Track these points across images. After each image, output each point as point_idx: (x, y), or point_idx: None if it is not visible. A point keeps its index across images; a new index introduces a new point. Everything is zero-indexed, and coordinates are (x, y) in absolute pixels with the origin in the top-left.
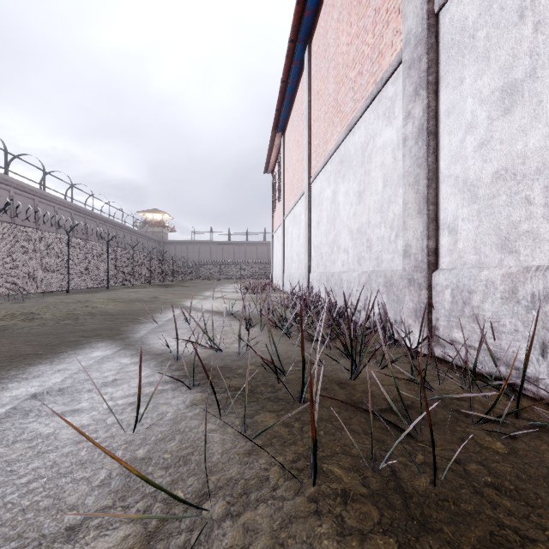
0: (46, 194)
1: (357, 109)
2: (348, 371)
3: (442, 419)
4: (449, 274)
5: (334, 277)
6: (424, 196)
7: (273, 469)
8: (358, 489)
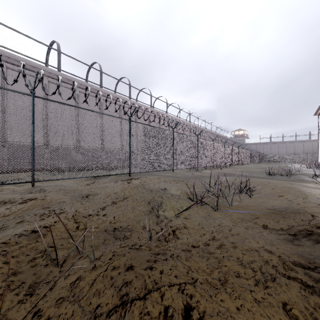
0: (217, 134)
1: None
2: None
3: None
4: None
5: None
6: None
7: None
8: None
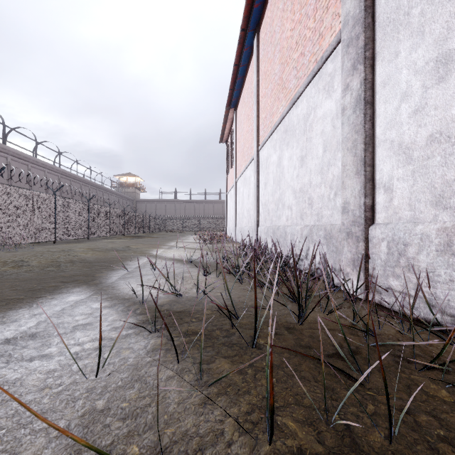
0: (38, 160)
1: (299, 85)
2: (295, 315)
3: (386, 365)
4: (385, 228)
5: (279, 230)
6: (361, 158)
7: (228, 422)
8: (314, 447)
